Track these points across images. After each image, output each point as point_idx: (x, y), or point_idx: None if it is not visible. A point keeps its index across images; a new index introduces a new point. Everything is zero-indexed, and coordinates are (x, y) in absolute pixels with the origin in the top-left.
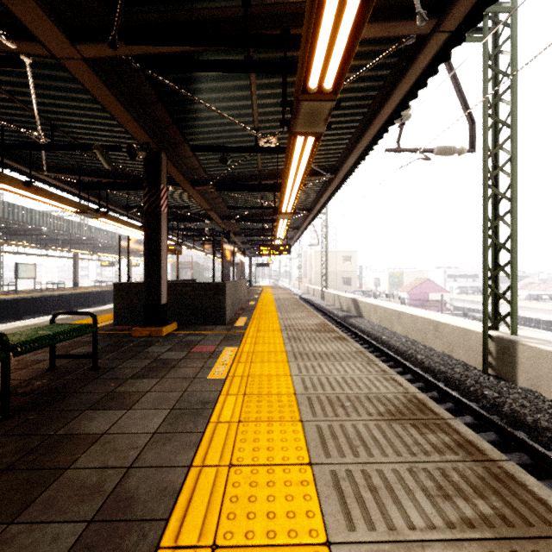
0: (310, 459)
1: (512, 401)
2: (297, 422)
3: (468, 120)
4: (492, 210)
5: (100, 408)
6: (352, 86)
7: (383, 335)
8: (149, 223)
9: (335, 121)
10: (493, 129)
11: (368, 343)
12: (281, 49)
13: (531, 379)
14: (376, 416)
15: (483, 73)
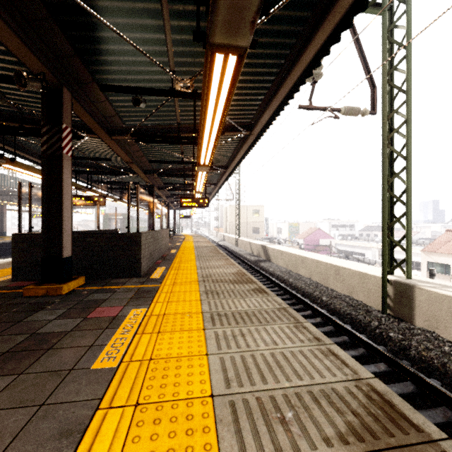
0: None
1: (417, 344)
2: None
3: (370, 84)
4: (388, 168)
5: None
6: (272, 28)
7: (290, 278)
8: (49, 167)
9: (253, 71)
10: (389, 96)
11: (278, 286)
12: None
13: (428, 321)
14: (338, 443)
15: (382, 43)
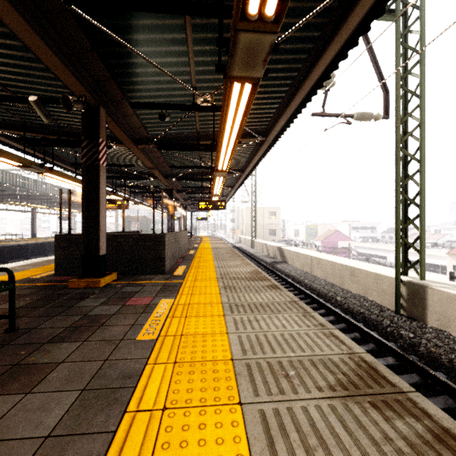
0: None
1: (427, 341)
2: (235, 405)
3: (383, 90)
4: (402, 170)
5: None
6: (285, 47)
7: (305, 279)
8: (88, 176)
9: (268, 84)
10: (403, 99)
11: (293, 286)
12: None
13: (440, 320)
14: (327, 390)
15: (396, 49)
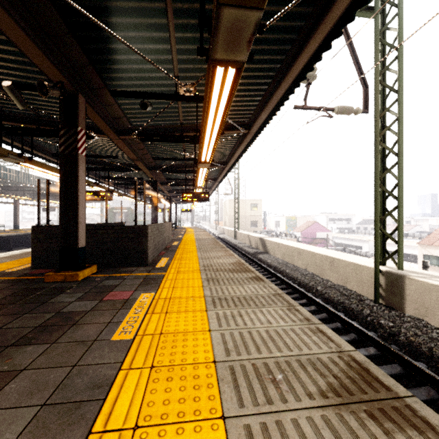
0: None
1: (406, 330)
2: (218, 420)
3: (363, 85)
4: (380, 164)
5: None
6: (268, 37)
7: (287, 269)
8: (66, 166)
9: (251, 75)
10: (381, 95)
11: (275, 276)
12: None
13: (418, 309)
14: (319, 397)
15: (374, 45)
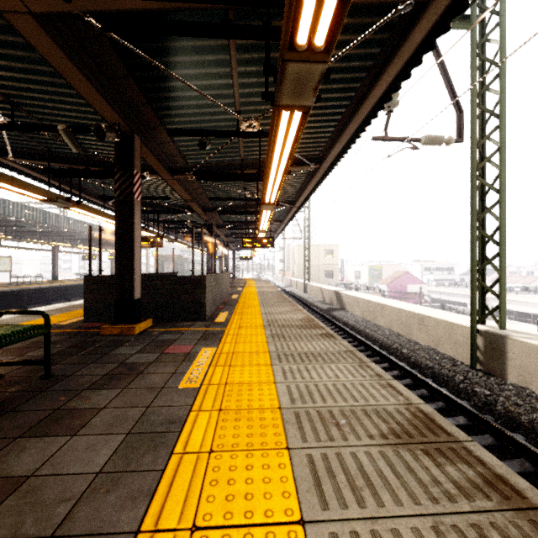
0: (301, 513)
1: (505, 399)
2: (283, 450)
3: (456, 109)
4: (479, 202)
5: (37, 434)
6: (340, 66)
7: (367, 329)
8: (121, 212)
9: (321, 105)
10: (480, 120)
11: (352, 337)
12: (264, 17)
13: (522, 376)
14: (379, 438)
15: (471, 62)
